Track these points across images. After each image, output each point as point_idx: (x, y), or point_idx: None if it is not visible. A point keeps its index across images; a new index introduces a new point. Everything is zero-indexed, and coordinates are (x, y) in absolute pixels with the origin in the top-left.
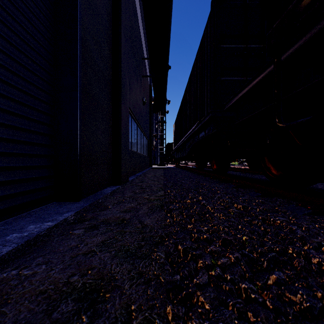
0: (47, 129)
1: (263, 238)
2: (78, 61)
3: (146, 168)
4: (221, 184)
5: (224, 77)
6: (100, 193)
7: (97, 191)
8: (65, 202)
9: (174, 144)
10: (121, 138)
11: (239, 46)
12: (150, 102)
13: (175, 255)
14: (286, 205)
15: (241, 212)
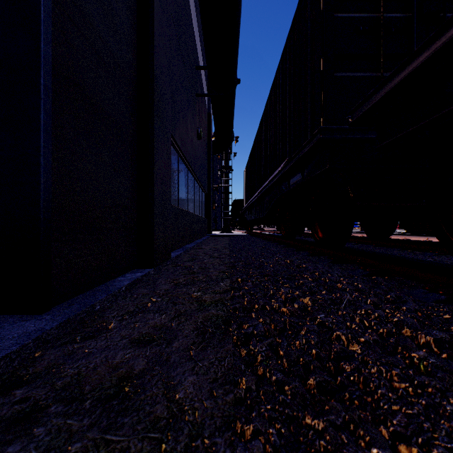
0: None
1: None
2: (41, 2)
3: (202, 235)
4: (336, 267)
5: (339, 71)
6: (105, 288)
7: (100, 283)
8: (9, 317)
9: (244, 199)
10: (153, 184)
11: (368, 15)
12: (209, 137)
13: None
14: None
15: None
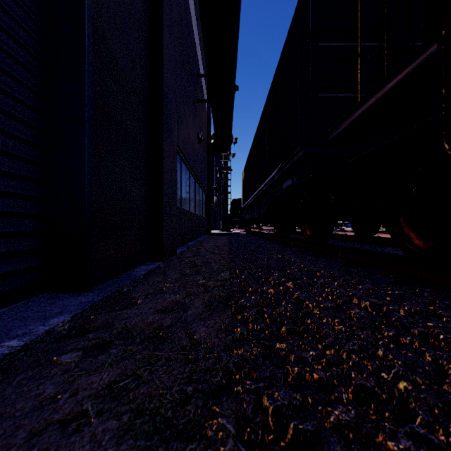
0: (32, 169)
1: (448, 389)
2: (86, 56)
3: (202, 234)
4: (320, 260)
5: (323, 93)
6: (128, 276)
7: (122, 272)
8: (63, 294)
9: (243, 199)
10: (163, 189)
11: (347, 44)
12: (209, 139)
13: (258, 431)
14: (447, 301)
15: (373, 319)
